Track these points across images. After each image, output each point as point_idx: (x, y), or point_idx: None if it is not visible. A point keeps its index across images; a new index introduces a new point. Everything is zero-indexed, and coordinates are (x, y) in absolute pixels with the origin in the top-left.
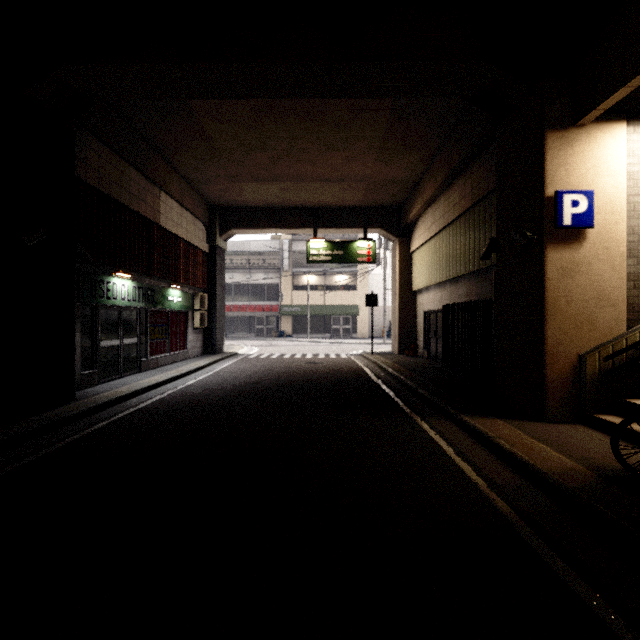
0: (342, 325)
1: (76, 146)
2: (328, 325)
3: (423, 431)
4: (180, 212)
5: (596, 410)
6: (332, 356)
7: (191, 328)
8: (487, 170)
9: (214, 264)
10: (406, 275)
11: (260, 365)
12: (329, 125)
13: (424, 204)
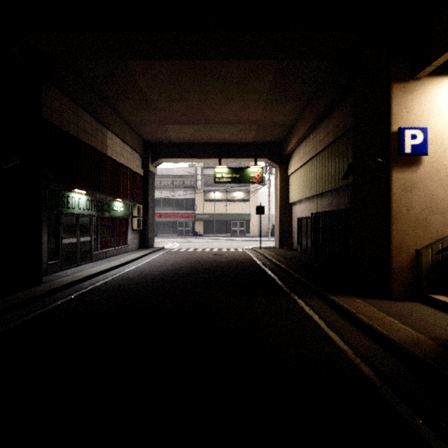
0: (239, 227)
1: (43, 96)
2: (229, 227)
3: (300, 307)
4: (122, 146)
5: (429, 291)
6: (232, 250)
7: (130, 230)
8: (345, 114)
9: (147, 184)
10: (285, 192)
11: (180, 256)
12: (230, 82)
13: (298, 140)
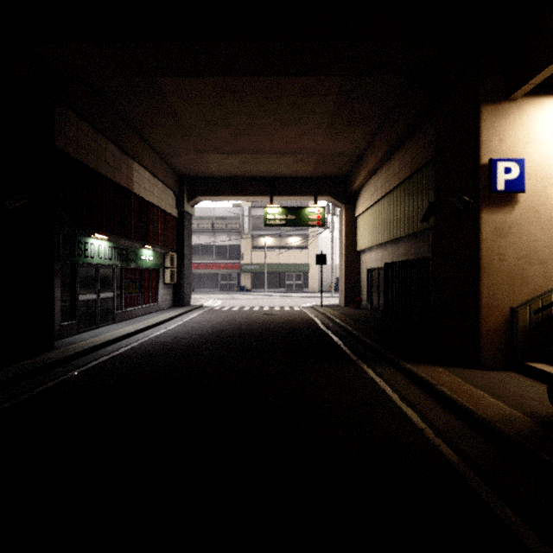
0: (295, 281)
1: (56, 120)
2: (283, 281)
3: (370, 378)
4: (152, 181)
5: (527, 358)
6: (286, 308)
7: (162, 283)
8: (425, 142)
9: (182, 227)
10: (351, 237)
11: (223, 316)
12: (284, 103)
13: (367, 174)
